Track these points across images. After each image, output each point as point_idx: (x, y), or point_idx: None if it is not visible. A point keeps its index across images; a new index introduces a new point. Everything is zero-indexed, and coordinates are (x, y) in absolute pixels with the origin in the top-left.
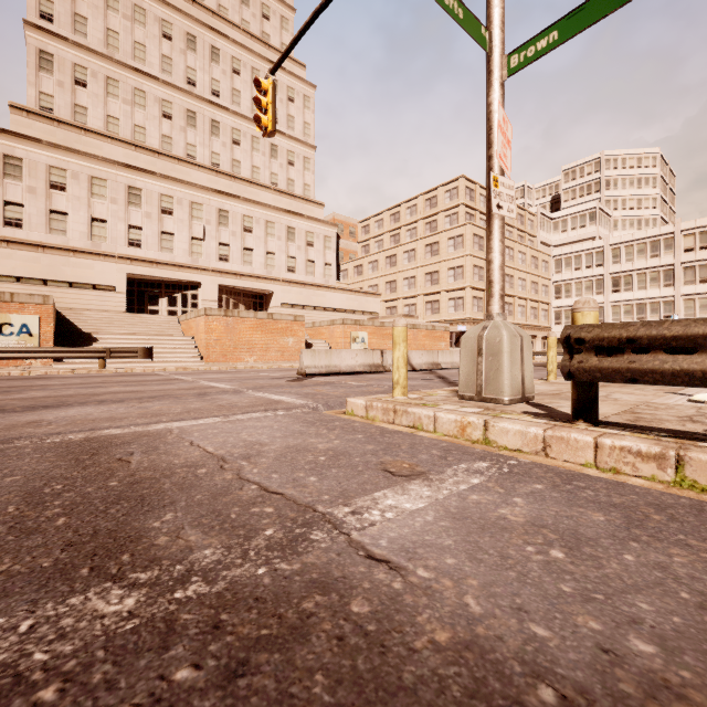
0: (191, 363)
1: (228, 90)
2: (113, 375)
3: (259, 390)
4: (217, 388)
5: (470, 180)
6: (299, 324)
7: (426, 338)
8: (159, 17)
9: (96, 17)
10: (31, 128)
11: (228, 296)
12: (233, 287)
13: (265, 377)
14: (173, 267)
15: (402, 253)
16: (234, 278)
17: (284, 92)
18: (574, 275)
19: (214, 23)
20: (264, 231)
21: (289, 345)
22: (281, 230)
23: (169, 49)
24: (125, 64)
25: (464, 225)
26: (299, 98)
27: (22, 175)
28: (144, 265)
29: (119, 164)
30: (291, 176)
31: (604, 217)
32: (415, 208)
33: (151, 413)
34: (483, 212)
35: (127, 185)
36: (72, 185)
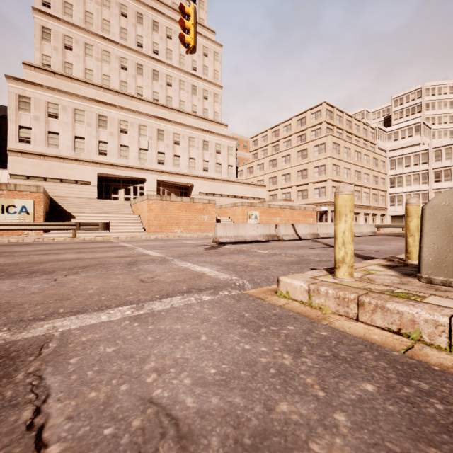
0: (137, 233)
1: (163, 49)
2: (79, 242)
3: (182, 259)
4: (147, 256)
5: (329, 105)
6: (212, 205)
7: (300, 215)
8: (119, 2)
9: (78, 3)
10: (36, 78)
11: (163, 188)
12: (167, 182)
13: (188, 244)
14: (128, 169)
15: (281, 157)
16: (168, 176)
17: (201, 50)
18: (405, 170)
19: (155, 5)
20: (187, 143)
21: (205, 220)
22: (199, 143)
23: (125, 23)
24: (97, 34)
25: (326, 136)
26: (211, 54)
27: (30, 108)
28: (108, 167)
29: (93, 100)
30: (205, 106)
31: (426, 129)
32: (290, 126)
33: (59, 295)
34: (338, 127)
35: (98, 114)
36: (62, 114)
